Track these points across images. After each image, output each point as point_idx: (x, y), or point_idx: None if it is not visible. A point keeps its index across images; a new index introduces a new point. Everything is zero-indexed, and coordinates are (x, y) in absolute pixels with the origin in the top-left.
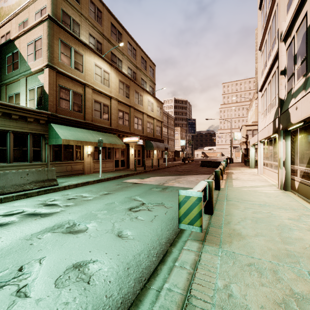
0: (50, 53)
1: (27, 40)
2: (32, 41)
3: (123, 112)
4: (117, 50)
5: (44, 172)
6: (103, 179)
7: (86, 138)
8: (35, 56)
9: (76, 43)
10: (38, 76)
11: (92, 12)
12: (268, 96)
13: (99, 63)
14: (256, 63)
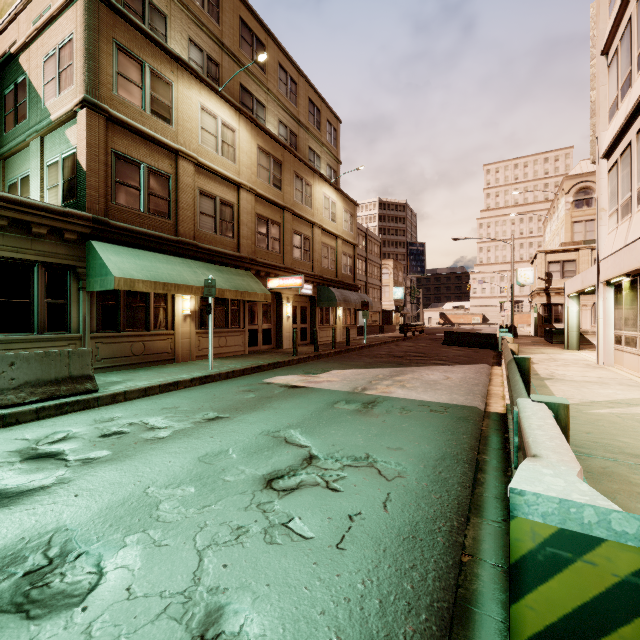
0: (91, 72)
1: (44, 50)
2: (54, 51)
3: (268, 220)
4: (255, 80)
5: (61, 359)
6: (217, 376)
7: (177, 277)
8: (59, 84)
9: (156, 55)
10: (66, 132)
11: None
12: (639, 161)
13: (210, 106)
14: (592, 90)
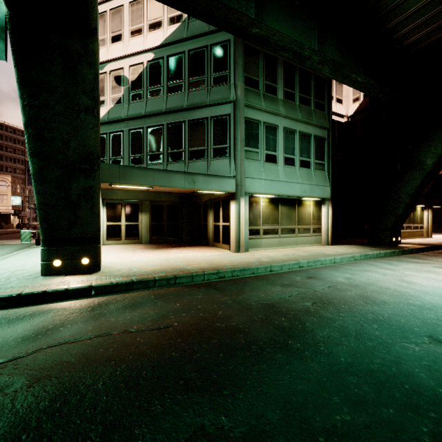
0: None
1: None
2: None
3: None
4: None
5: None
6: None
7: None
8: None
9: None
10: None
11: None
12: None
13: None
14: None
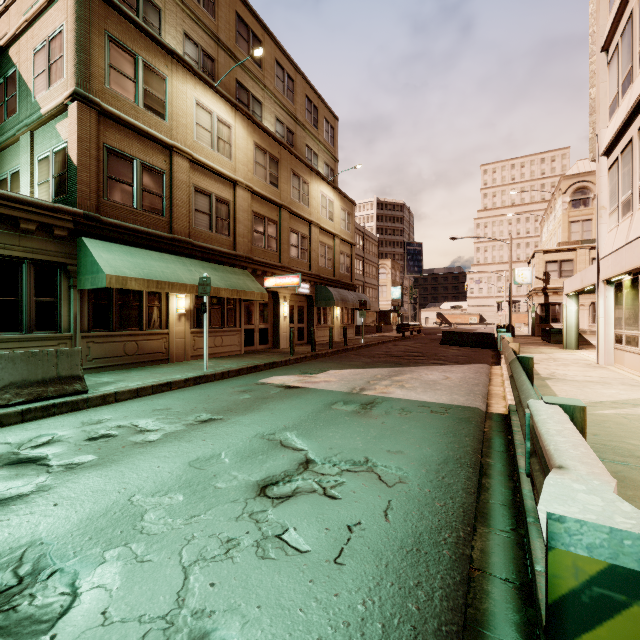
0: (82, 64)
1: (34, 42)
2: (44, 43)
3: (265, 218)
4: (252, 77)
5: (49, 359)
6: (212, 376)
7: (171, 275)
8: (50, 77)
9: (150, 49)
10: (56, 126)
11: None
12: None
13: (206, 101)
14: (592, 87)
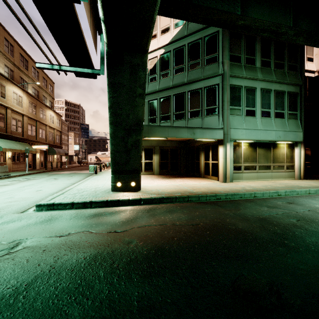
0: None
1: None
2: None
3: (32, 125)
4: (25, 74)
5: (3, 168)
6: (31, 173)
7: (14, 147)
8: None
9: (1, 78)
10: None
11: (7, 47)
12: None
13: (15, 90)
14: None
